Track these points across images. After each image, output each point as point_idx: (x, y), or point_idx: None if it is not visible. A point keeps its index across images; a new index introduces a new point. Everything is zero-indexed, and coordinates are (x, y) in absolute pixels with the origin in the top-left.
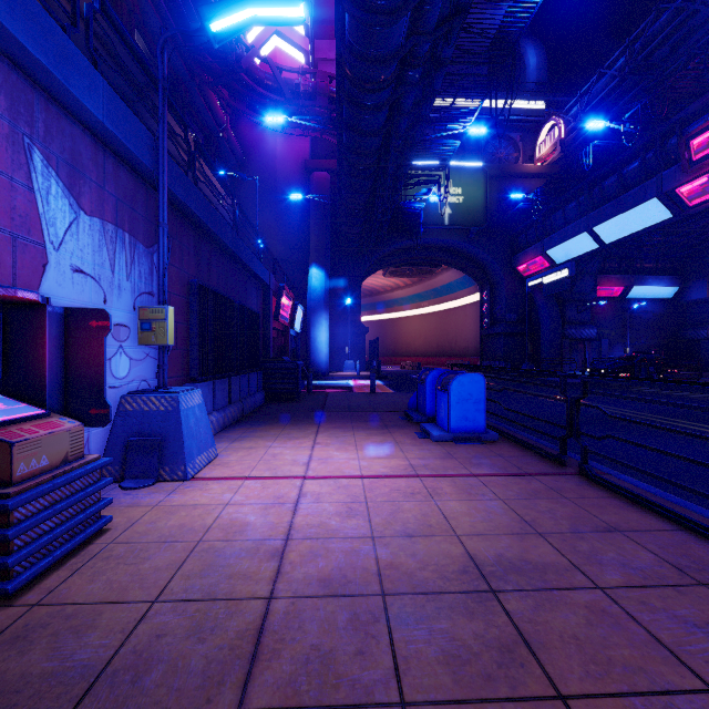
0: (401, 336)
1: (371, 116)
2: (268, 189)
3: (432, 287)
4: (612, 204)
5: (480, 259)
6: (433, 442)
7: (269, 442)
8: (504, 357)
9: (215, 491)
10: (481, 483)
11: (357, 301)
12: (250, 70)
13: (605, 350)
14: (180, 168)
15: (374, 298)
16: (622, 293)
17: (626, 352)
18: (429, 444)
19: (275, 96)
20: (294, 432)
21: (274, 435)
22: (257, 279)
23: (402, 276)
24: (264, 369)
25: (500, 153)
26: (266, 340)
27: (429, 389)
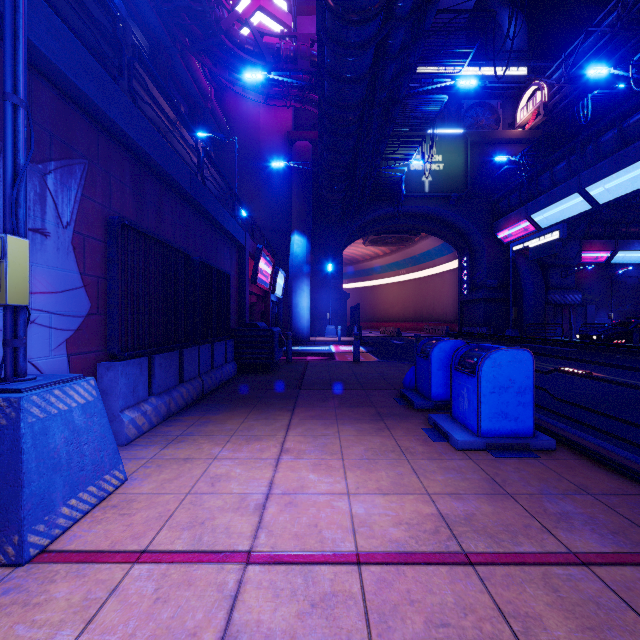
0: (380, 302)
1: (355, 59)
2: (252, 160)
3: (410, 255)
4: (609, 160)
5: (460, 226)
6: (457, 451)
7: (217, 447)
8: (485, 322)
9: (49, 613)
10: (616, 597)
11: (338, 268)
12: (231, 34)
13: (591, 316)
14: (91, 57)
15: (354, 267)
16: (606, 258)
17: (611, 318)
18: (453, 457)
19: (256, 61)
20: (257, 426)
21: (228, 432)
22: (230, 238)
23: (381, 244)
24: (235, 337)
25: (479, 121)
26: (242, 305)
27: (435, 365)
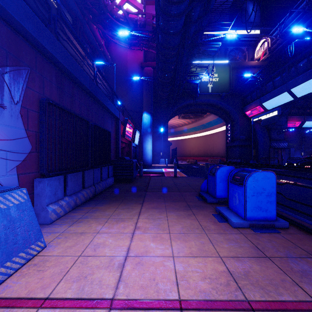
0: (186, 147)
1: (175, 22)
2: (123, 77)
3: (201, 124)
4: (303, 75)
5: (226, 109)
6: (234, 229)
7: (100, 225)
8: (239, 157)
9: None
10: None
11: (166, 130)
12: (112, 12)
13: (292, 153)
14: (30, 9)
15: (174, 129)
16: (299, 125)
17: (302, 155)
18: (231, 232)
19: (125, 26)
20: (122, 212)
21: (107, 216)
22: (111, 114)
23: (187, 118)
24: (113, 164)
25: (236, 57)
26: (117, 148)
27: (218, 179)
